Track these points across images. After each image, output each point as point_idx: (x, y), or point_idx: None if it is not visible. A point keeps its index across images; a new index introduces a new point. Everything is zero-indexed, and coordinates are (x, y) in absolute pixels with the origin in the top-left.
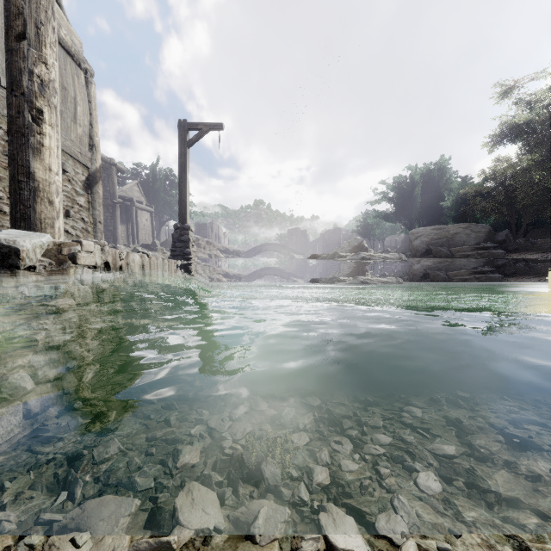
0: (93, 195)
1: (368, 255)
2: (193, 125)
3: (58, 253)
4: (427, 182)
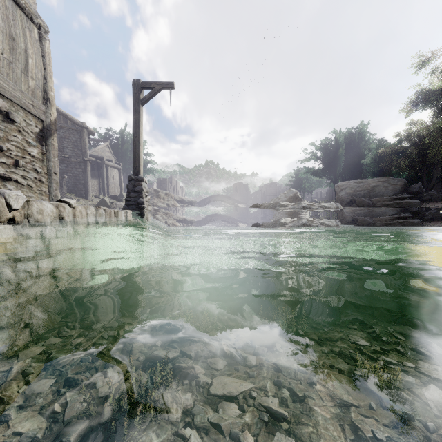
0: (47, 147)
1: (308, 204)
2: (146, 84)
3: None
4: (349, 144)
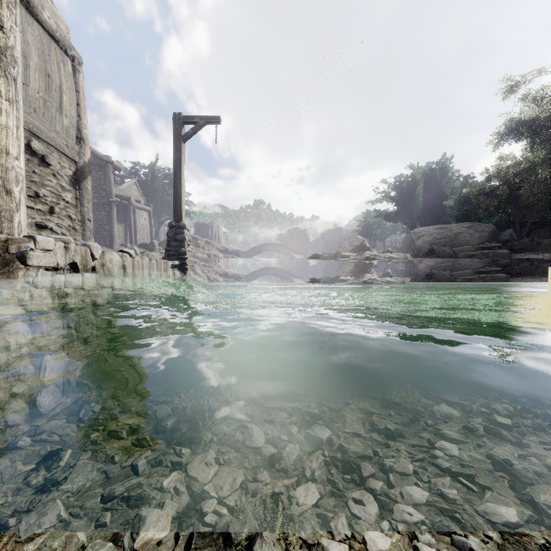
0: (81, 191)
1: (373, 255)
2: (188, 118)
3: (3, 251)
4: (429, 181)
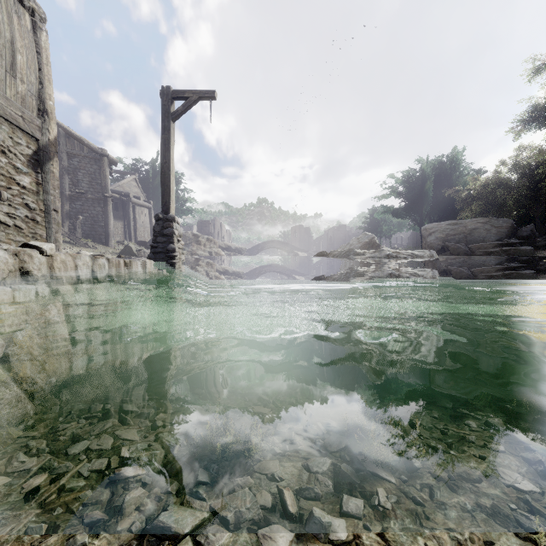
0: (44, 175)
1: (394, 252)
2: (178, 93)
3: None
4: (439, 176)
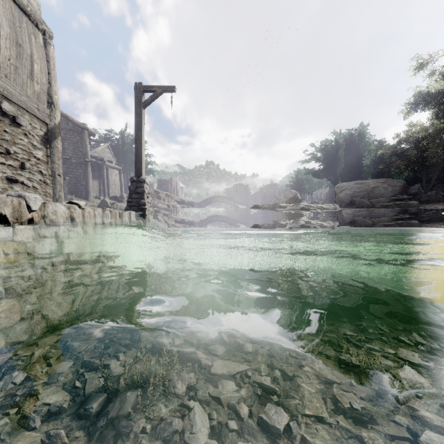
0: (52, 150)
1: (307, 205)
2: (148, 87)
3: None
4: (349, 145)
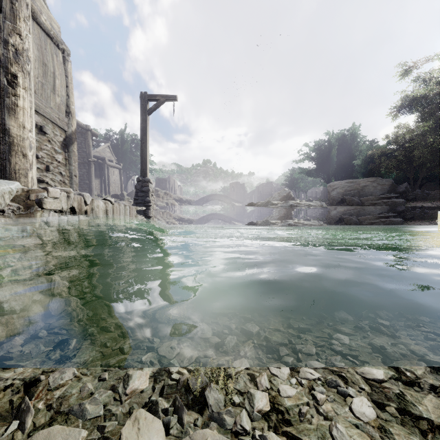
0: (69, 154)
1: (296, 203)
2: (152, 96)
3: (26, 199)
4: (341, 145)
